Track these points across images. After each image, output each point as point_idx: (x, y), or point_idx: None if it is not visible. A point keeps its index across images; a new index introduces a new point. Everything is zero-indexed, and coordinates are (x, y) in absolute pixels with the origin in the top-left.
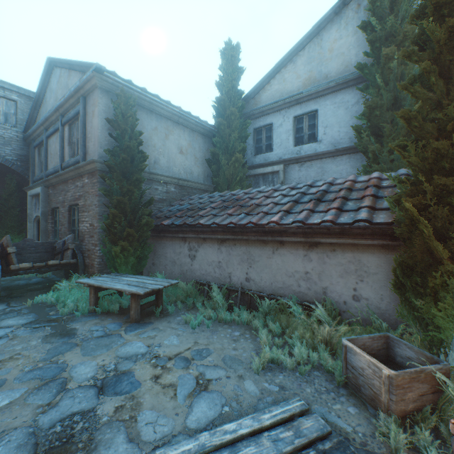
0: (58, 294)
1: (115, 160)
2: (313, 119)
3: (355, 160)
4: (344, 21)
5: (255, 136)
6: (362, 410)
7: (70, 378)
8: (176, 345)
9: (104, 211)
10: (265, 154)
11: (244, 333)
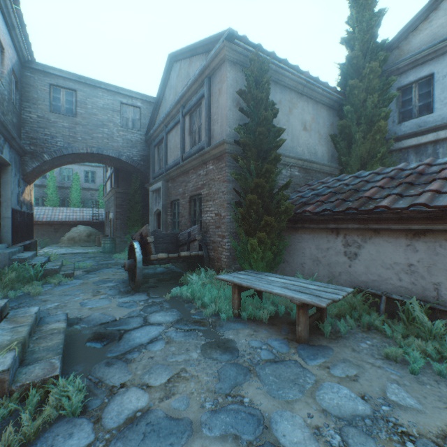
0: (192, 289)
1: (248, 137)
2: None
3: None
4: None
5: (399, 98)
6: None
7: (280, 446)
8: (416, 409)
9: (231, 199)
10: (419, 119)
11: None
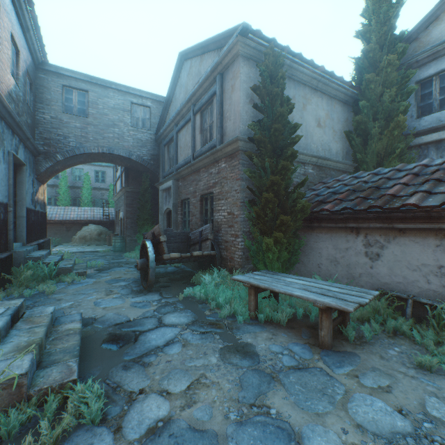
0: (205, 289)
1: (263, 134)
2: None
3: None
4: None
5: (418, 91)
6: None
7: None
8: None
9: (245, 197)
10: (440, 113)
11: None
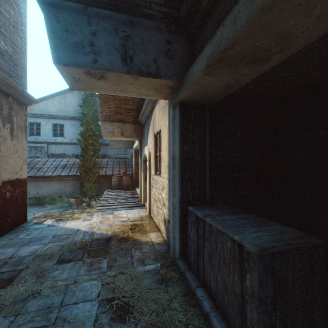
0: None
1: None
2: (62, 127)
3: (79, 148)
4: (75, 95)
5: (30, 126)
6: (72, 208)
7: None
8: None
9: None
10: (36, 137)
11: (40, 207)
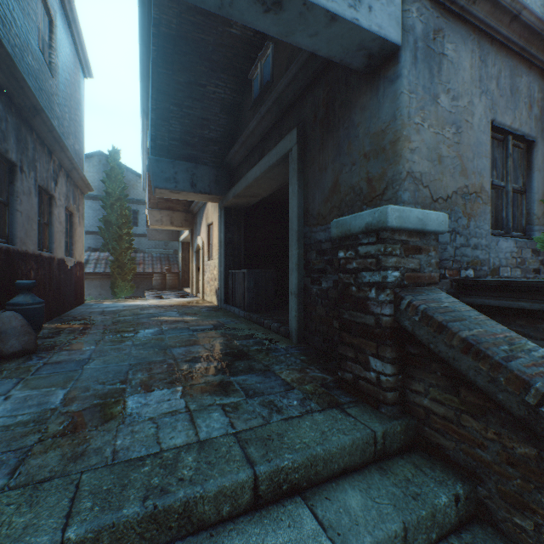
0: None
1: None
2: None
3: (99, 239)
4: (93, 164)
5: None
6: None
7: None
8: None
9: None
10: None
11: None
